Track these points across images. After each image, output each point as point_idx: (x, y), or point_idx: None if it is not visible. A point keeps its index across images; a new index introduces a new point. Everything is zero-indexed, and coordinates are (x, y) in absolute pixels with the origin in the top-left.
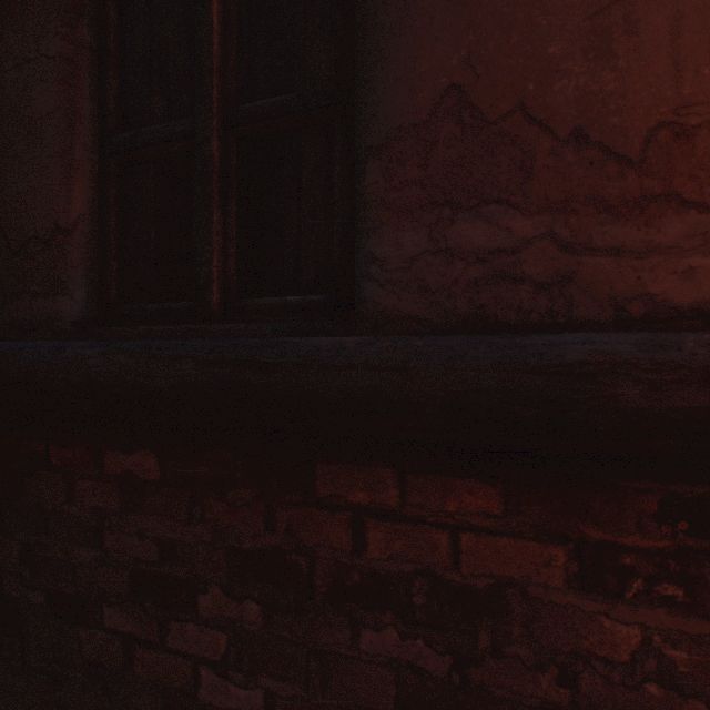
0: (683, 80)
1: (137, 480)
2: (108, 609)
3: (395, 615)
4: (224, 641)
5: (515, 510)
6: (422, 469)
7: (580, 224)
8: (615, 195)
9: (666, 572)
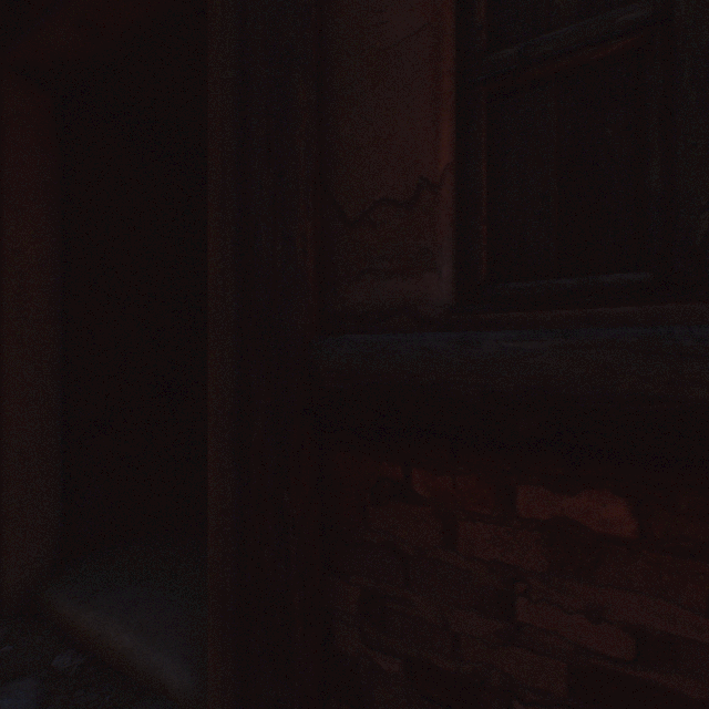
0: None
1: (581, 533)
2: (519, 708)
3: None
4: None
5: None
6: None
7: None
8: None
9: None
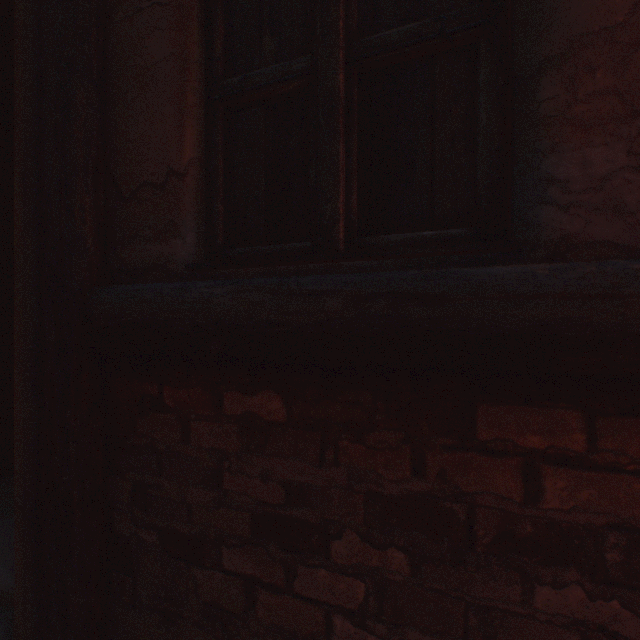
0: None
1: (259, 422)
2: (226, 551)
3: (580, 572)
4: (361, 590)
5: None
6: (617, 411)
7: None
8: None
9: None
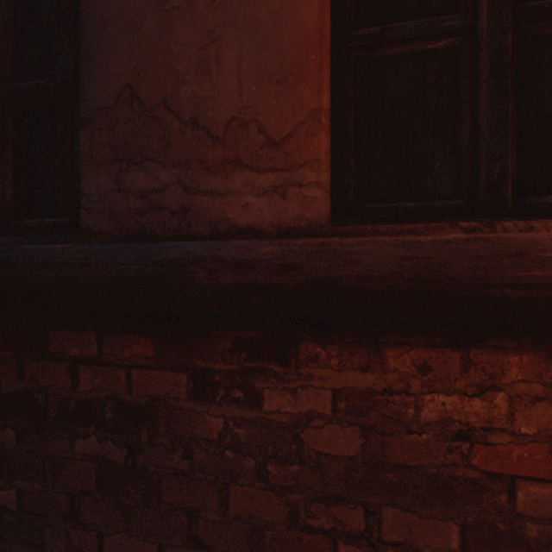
0: (244, 93)
1: None
2: None
3: (96, 427)
4: None
5: (161, 353)
6: (111, 331)
7: (195, 176)
8: (212, 159)
9: (236, 384)
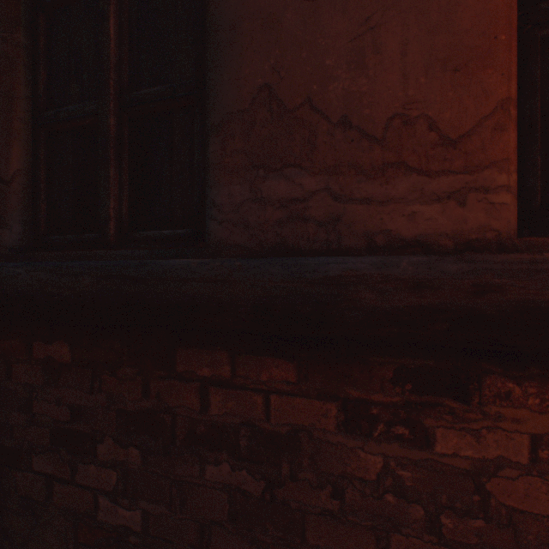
0: (409, 85)
1: (55, 363)
2: (35, 457)
3: (228, 453)
4: (115, 477)
5: (305, 379)
6: (246, 351)
7: (346, 182)
8: (367, 163)
9: (398, 419)
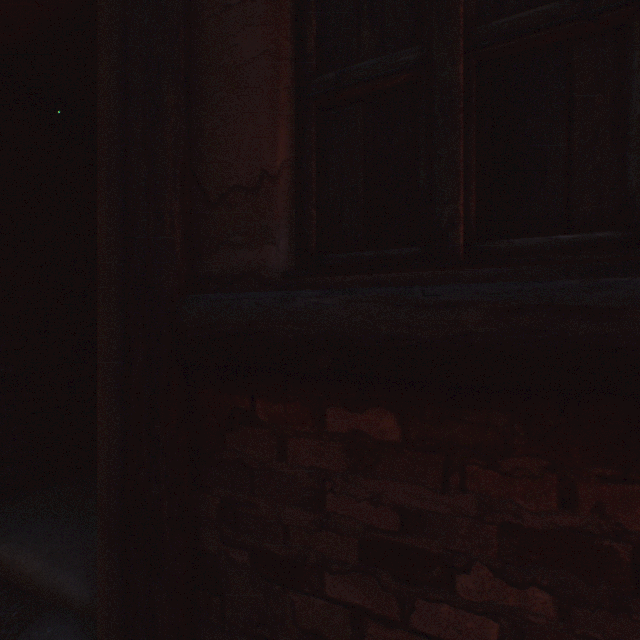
0: None
1: (367, 441)
2: (329, 577)
3: None
4: (494, 631)
5: None
6: None
7: None
8: None
9: None
